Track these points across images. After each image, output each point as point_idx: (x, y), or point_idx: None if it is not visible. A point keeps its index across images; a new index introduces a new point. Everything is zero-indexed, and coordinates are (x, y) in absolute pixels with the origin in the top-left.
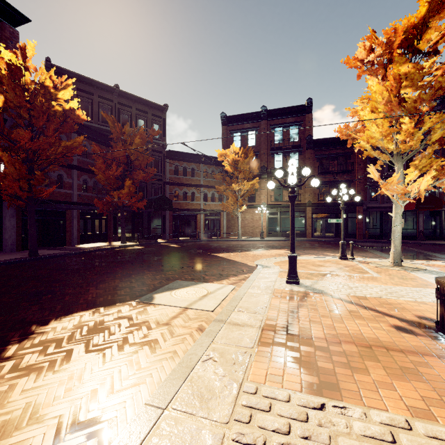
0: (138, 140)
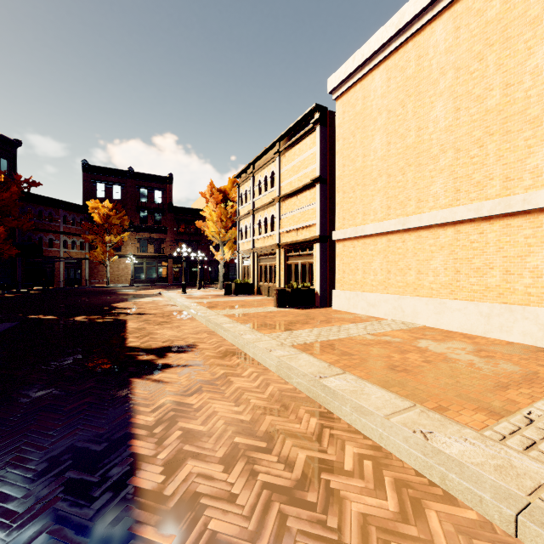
0: (16, 188)
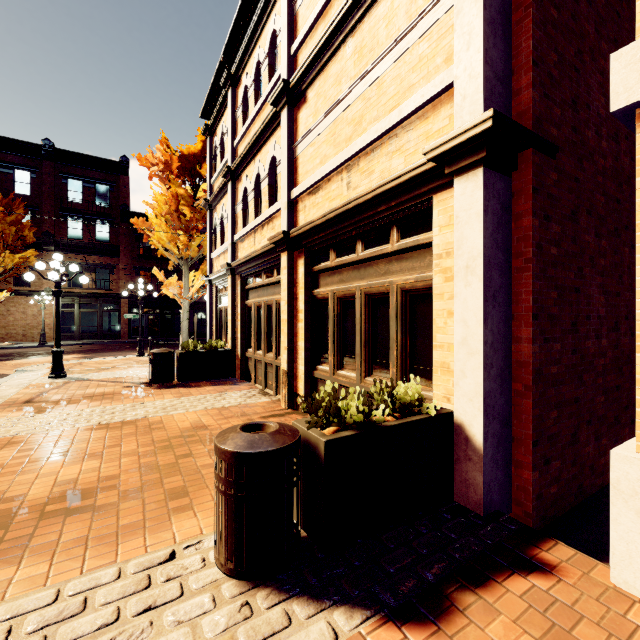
0: None
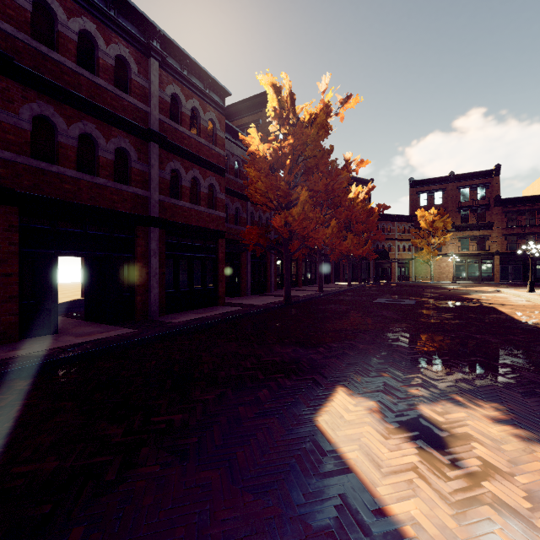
0: (376, 213)
